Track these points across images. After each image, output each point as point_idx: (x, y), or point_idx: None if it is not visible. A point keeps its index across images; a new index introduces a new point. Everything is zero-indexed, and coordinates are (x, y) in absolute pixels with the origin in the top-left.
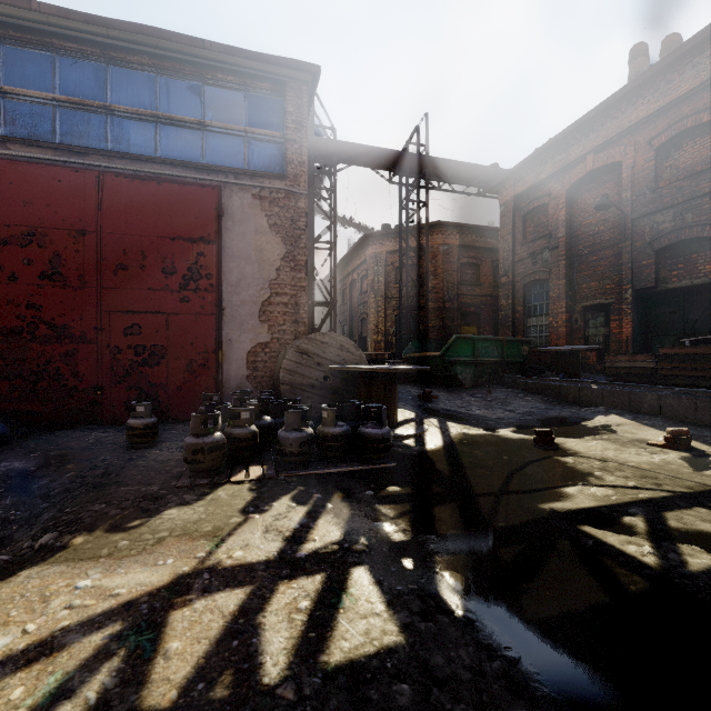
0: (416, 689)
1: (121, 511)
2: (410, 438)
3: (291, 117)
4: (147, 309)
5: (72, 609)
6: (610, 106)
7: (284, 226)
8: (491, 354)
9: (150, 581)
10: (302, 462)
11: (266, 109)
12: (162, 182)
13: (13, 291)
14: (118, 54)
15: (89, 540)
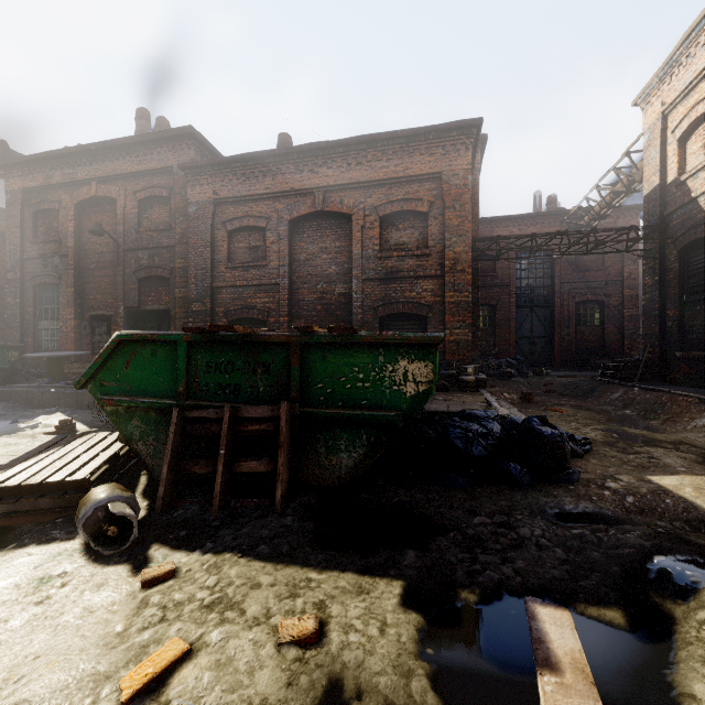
0: None
1: None
2: None
3: None
4: None
5: None
6: (107, 148)
7: None
8: None
9: None
10: None
11: None
12: None
13: None
14: None
15: None
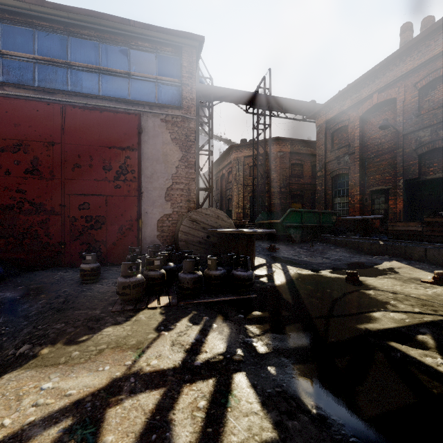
0: None
1: (75, 329)
2: (264, 277)
3: (185, 69)
4: (93, 193)
5: (37, 406)
6: (389, 62)
7: (181, 139)
8: (312, 221)
9: (93, 384)
10: (195, 294)
11: (169, 64)
12: (103, 111)
13: (8, 181)
14: (75, 29)
15: (52, 351)
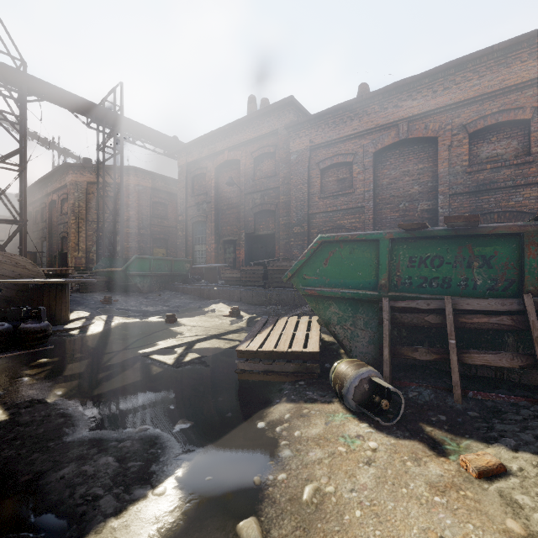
0: (6, 430)
1: None
2: (76, 329)
3: None
4: None
5: None
6: (235, 126)
7: None
8: (163, 269)
9: None
10: None
11: None
12: None
13: None
14: None
15: None
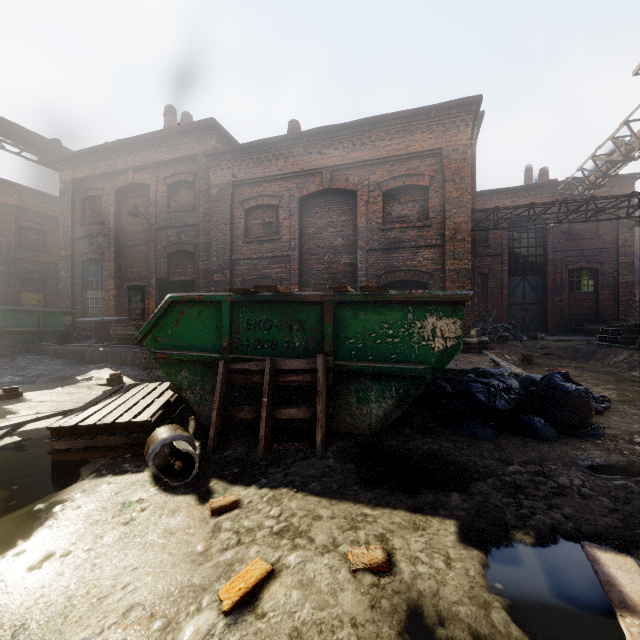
0: None
1: None
2: None
3: None
4: None
5: None
6: (142, 141)
7: None
8: (24, 325)
9: None
10: None
11: None
12: None
13: None
14: None
15: None
